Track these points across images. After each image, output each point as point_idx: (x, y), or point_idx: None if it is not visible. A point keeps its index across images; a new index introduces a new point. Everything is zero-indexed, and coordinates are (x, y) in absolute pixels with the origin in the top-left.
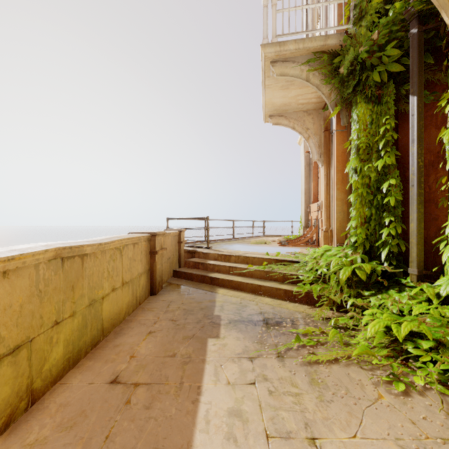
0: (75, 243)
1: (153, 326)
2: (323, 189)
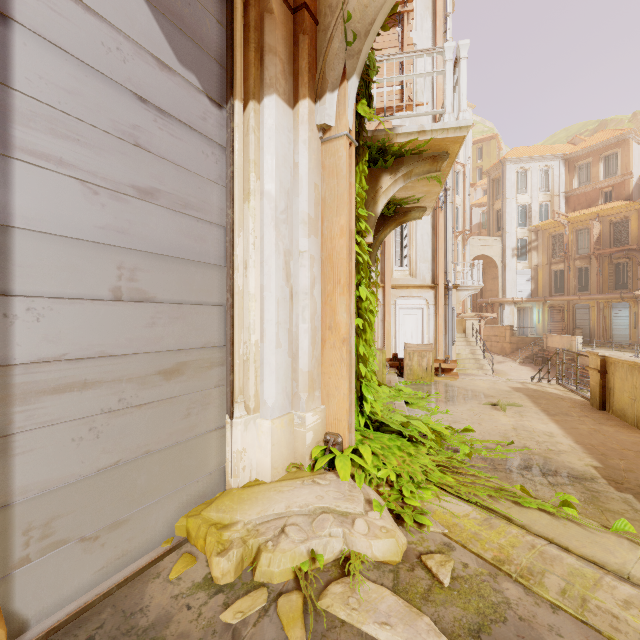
0: None
1: None
2: None
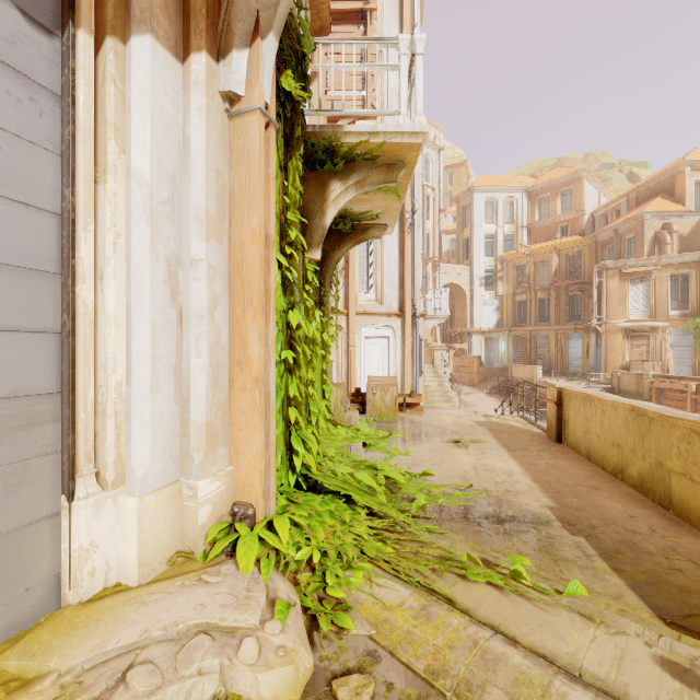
0: (645, 406)
1: (644, 524)
2: None
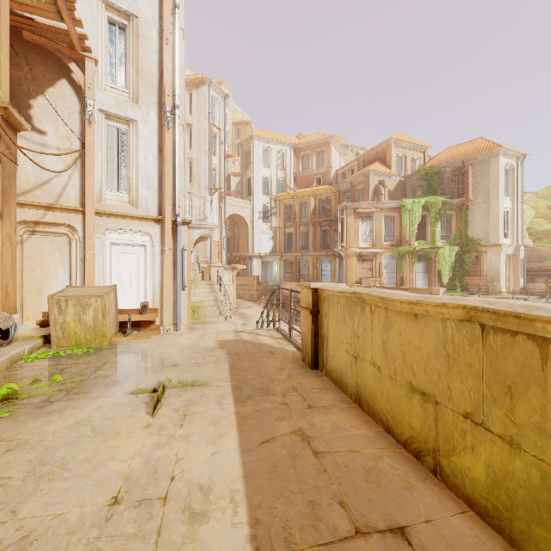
0: (517, 307)
1: None
2: None
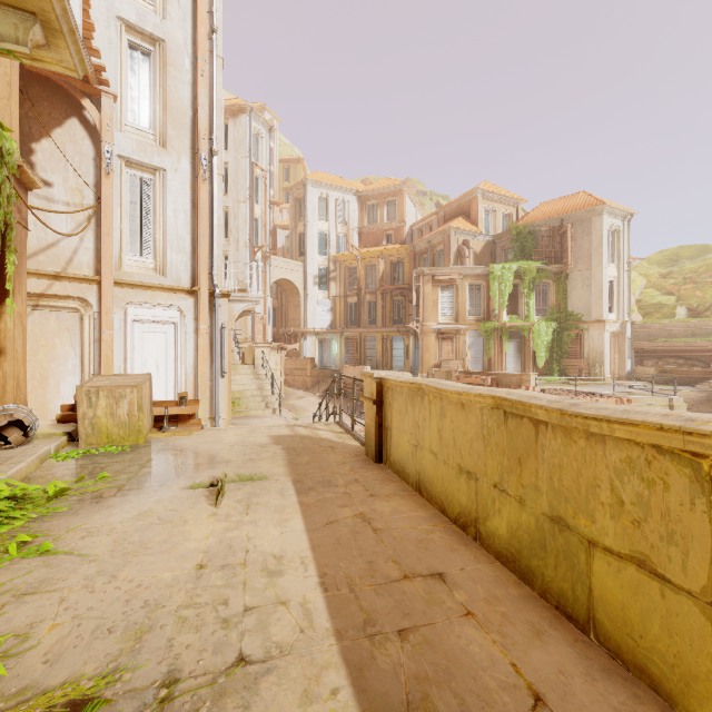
0: (524, 397)
1: None
2: None
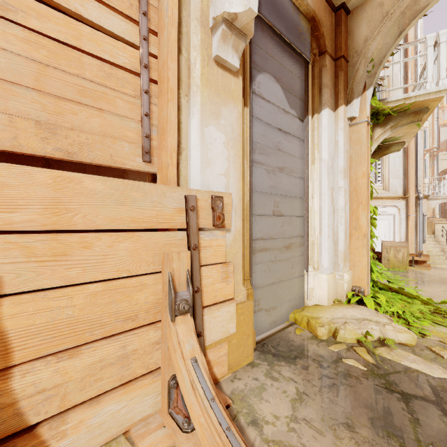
0: None
1: None
2: (239, 155)
